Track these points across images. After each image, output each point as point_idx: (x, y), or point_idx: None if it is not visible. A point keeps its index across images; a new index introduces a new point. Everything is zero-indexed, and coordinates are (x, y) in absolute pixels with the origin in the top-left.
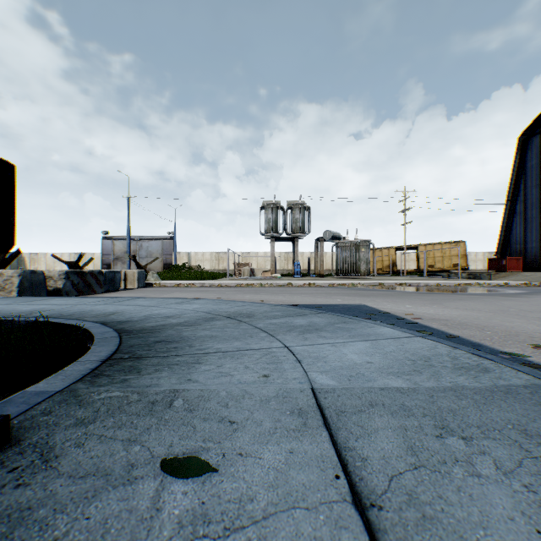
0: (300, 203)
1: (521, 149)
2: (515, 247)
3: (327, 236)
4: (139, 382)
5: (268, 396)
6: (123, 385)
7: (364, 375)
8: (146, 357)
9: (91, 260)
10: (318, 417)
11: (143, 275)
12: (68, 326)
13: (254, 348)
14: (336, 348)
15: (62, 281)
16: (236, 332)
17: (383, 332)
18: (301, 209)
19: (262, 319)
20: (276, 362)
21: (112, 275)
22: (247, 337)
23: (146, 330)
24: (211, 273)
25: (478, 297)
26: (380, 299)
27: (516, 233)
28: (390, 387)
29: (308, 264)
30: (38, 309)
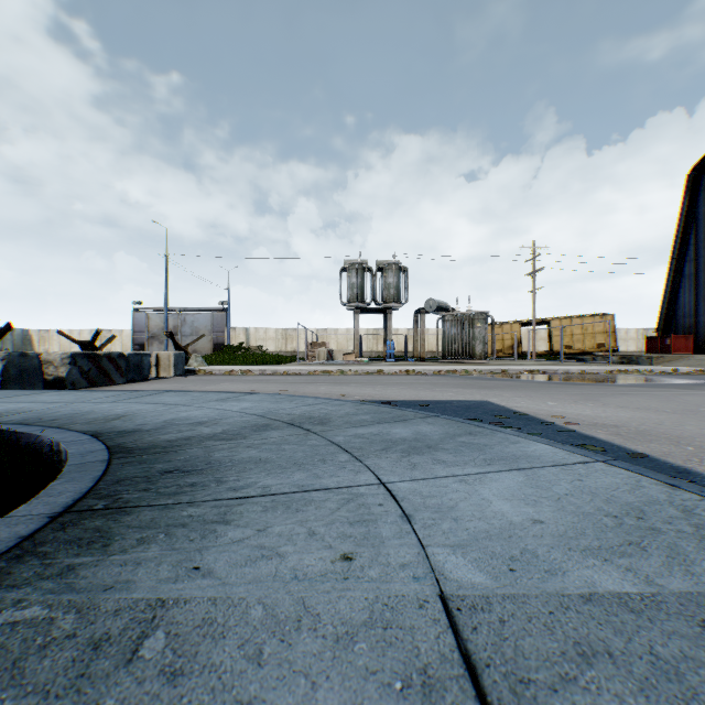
0: (394, 262)
1: (692, 189)
2: (682, 321)
3: (430, 306)
4: (94, 575)
5: (351, 623)
6: (59, 585)
7: (538, 556)
8: (135, 506)
9: (112, 339)
10: (470, 703)
11: (182, 359)
12: (40, 439)
13: (326, 487)
14: (469, 487)
15: (66, 368)
16: (299, 452)
17: (537, 453)
18: (395, 270)
19: (342, 427)
20: (366, 519)
21: (137, 360)
22: (316, 463)
23: (157, 447)
24: (276, 356)
25: (646, 390)
26: (509, 393)
27: (683, 303)
28: (601, 593)
29: (405, 344)
30: (12, 410)
